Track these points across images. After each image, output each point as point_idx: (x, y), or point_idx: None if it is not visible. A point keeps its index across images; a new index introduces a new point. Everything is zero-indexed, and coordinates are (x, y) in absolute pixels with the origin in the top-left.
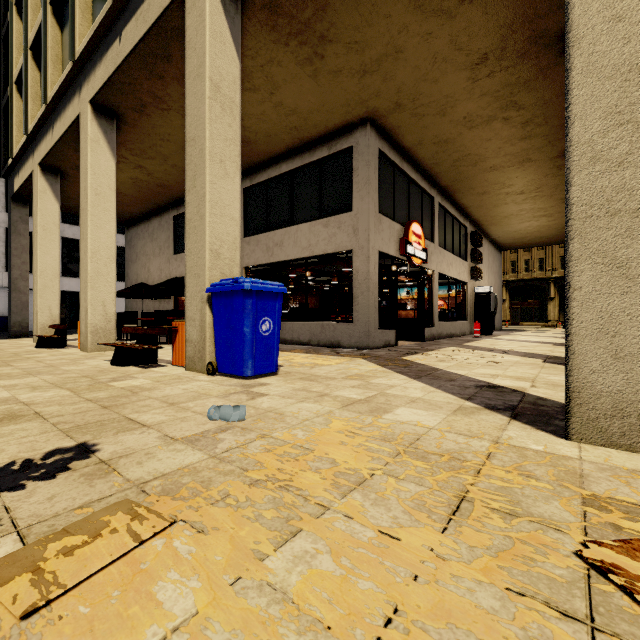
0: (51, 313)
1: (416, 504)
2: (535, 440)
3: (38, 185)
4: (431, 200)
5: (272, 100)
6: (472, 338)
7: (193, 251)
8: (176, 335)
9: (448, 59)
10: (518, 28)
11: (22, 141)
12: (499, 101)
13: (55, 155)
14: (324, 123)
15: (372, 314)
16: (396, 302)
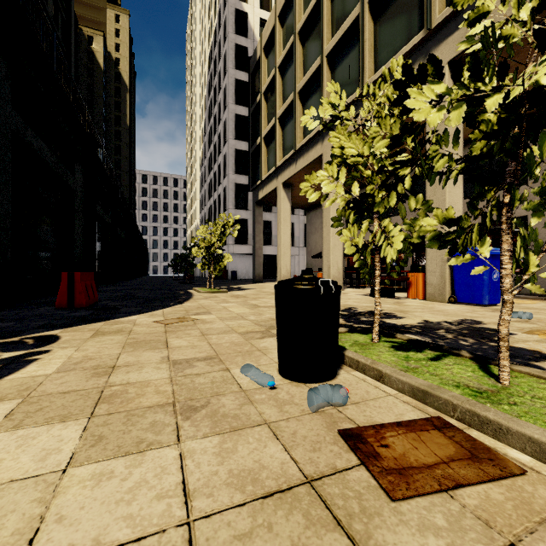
0: (286, 268)
1: None
2: None
3: (281, 195)
4: None
5: None
6: None
7: None
8: (411, 281)
9: None
10: None
11: (271, 171)
12: None
13: (294, 177)
14: None
15: None
16: None
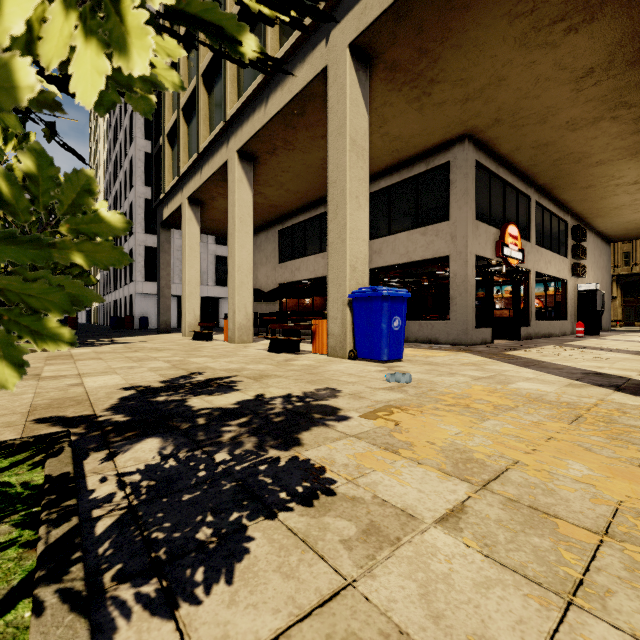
0: (195, 314)
1: (550, 416)
2: (633, 401)
3: (187, 214)
4: (527, 199)
5: (380, 132)
6: (574, 338)
7: (335, 266)
8: (316, 330)
9: (551, 78)
10: (627, 43)
11: (174, 181)
12: (606, 104)
13: (201, 191)
14: (423, 143)
15: (470, 313)
16: (492, 302)
